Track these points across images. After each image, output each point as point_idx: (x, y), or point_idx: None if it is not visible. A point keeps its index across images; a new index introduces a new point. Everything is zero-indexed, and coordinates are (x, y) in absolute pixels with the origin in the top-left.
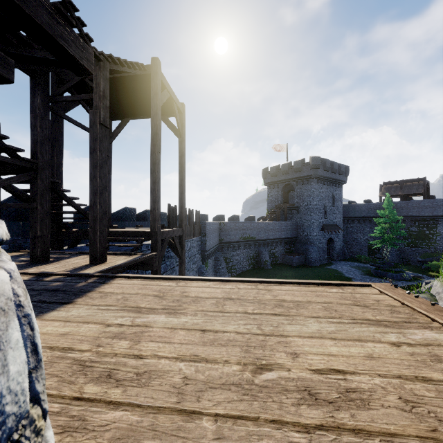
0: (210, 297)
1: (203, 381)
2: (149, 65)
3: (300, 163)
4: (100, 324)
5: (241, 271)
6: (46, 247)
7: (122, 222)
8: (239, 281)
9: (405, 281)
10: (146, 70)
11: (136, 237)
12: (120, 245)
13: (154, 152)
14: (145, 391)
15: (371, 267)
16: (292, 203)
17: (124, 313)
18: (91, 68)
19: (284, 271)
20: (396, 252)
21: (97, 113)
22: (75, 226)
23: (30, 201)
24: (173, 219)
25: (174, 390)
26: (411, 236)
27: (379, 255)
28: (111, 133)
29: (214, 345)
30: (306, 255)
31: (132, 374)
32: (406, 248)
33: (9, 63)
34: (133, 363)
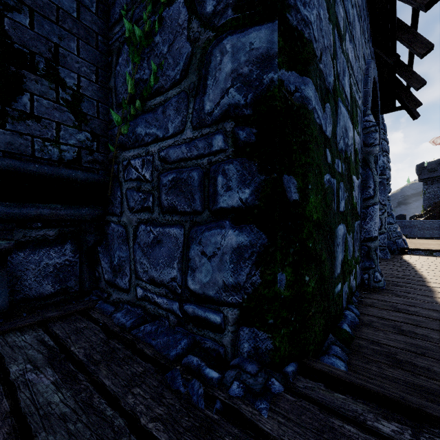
0: None
1: None
2: None
3: None
4: None
5: None
6: None
7: None
8: None
9: None
10: None
11: None
12: None
13: None
14: None
15: None
16: None
17: None
18: None
19: None
20: None
21: None
22: None
23: None
24: None
25: None
26: None
27: None
28: None
29: None
30: None
31: None
32: None
33: None
34: None
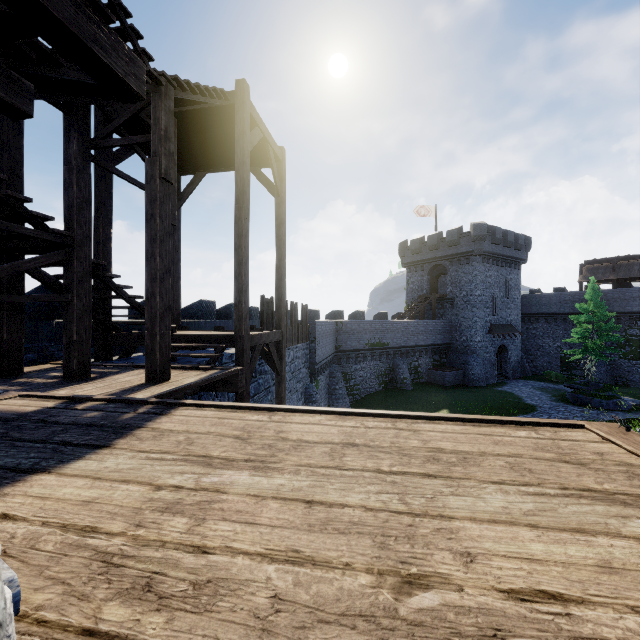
0: (321, 442)
1: (306, 606)
2: (232, 91)
3: (455, 233)
4: (147, 485)
5: (368, 393)
6: (86, 358)
7: (196, 321)
8: (366, 414)
9: (622, 412)
10: (228, 98)
11: (214, 344)
12: (190, 355)
13: (239, 219)
14: (204, 622)
15: (566, 389)
16: (443, 292)
17: (186, 466)
18: (142, 90)
19: (431, 394)
20: (606, 368)
21: (156, 162)
22: (130, 327)
23: (64, 291)
24: (268, 317)
25: (255, 622)
26: (630, 342)
27: (579, 372)
28: (179, 194)
29: (328, 530)
30: (465, 370)
31: (186, 584)
32: (622, 360)
33: (25, 88)
34: (191, 562)
